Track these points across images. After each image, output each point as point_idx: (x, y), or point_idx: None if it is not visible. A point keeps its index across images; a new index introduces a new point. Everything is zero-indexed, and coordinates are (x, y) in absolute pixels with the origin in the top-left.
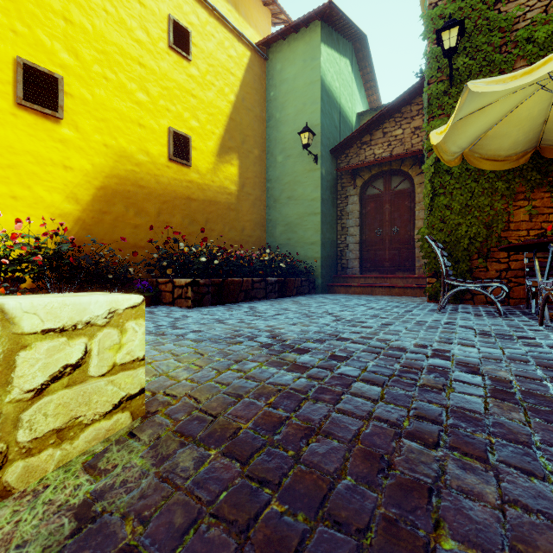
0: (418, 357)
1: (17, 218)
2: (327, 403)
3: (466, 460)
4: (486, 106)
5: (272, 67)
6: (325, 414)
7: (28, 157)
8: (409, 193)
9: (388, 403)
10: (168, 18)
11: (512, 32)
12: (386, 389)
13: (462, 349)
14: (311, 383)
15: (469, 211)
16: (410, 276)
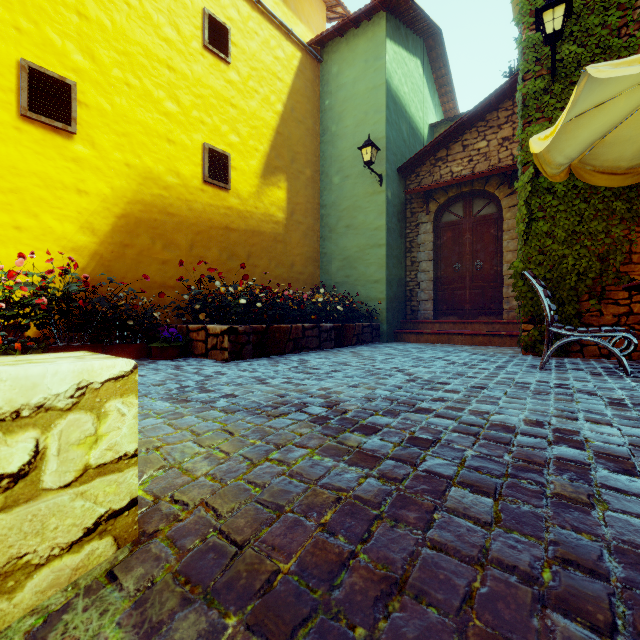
0: (536, 442)
1: (20, 252)
2: (412, 528)
3: None
4: (606, 102)
5: (327, 71)
6: (411, 549)
7: (35, 180)
8: (496, 220)
9: (509, 531)
10: (203, 12)
11: (635, 9)
12: (501, 502)
13: (595, 429)
14: (385, 487)
15: (577, 239)
16: (497, 322)
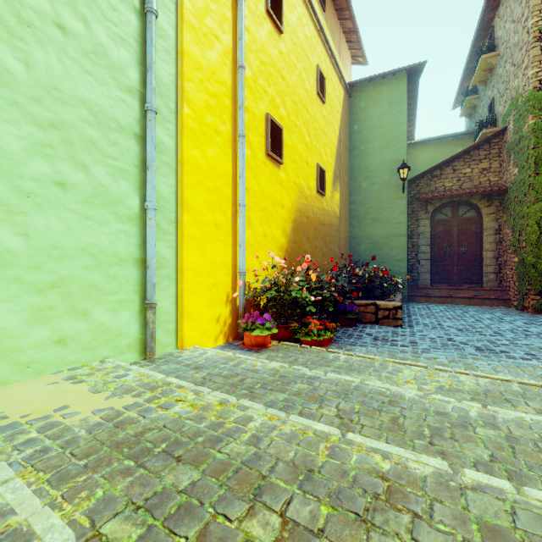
0: None
1: (285, 256)
2: None
3: None
4: None
5: (356, 104)
6: None
7: (269, 200)
8: (476, 221)
9: None
10: (316, 67)
11: None
12: None
13: None
14: None
15: None
16: (482, 289)
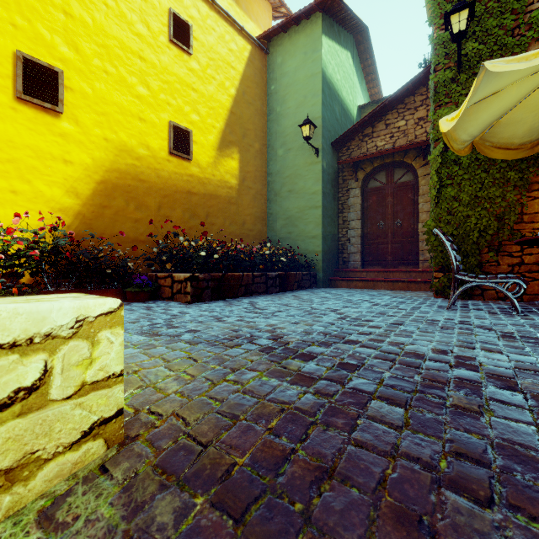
0: (440, 366)
1: (16, 212)
2: (340, 431)
3: (537, 530)
4: (501, 90)
5: (273, 61)
6: (339, 446)
7: (28, 151)
8: (413, 186)
9: (416, 432)
10: (169, 12)
11: (526, 14)
12: (410, 411)
13: (488, 356)
14: (319, 400)
15: (479, 202)
16: (414, 270)
